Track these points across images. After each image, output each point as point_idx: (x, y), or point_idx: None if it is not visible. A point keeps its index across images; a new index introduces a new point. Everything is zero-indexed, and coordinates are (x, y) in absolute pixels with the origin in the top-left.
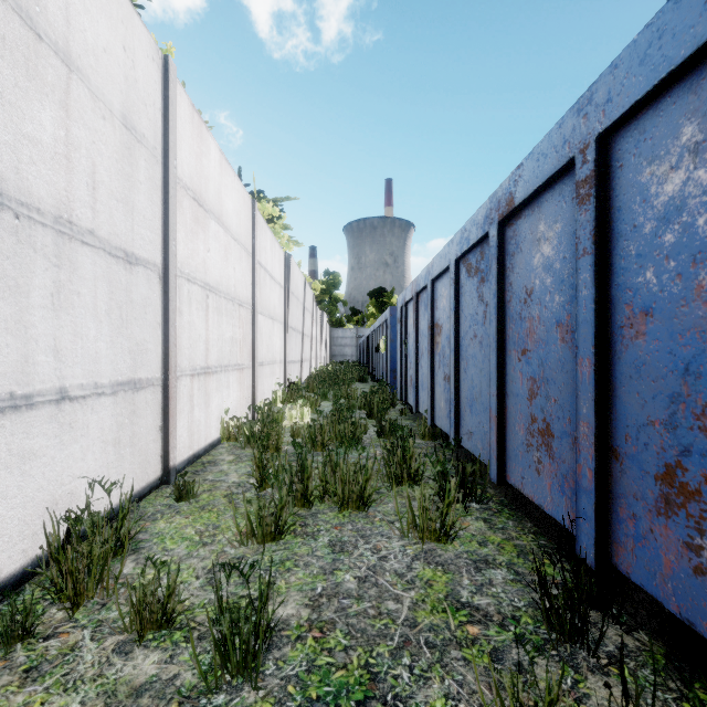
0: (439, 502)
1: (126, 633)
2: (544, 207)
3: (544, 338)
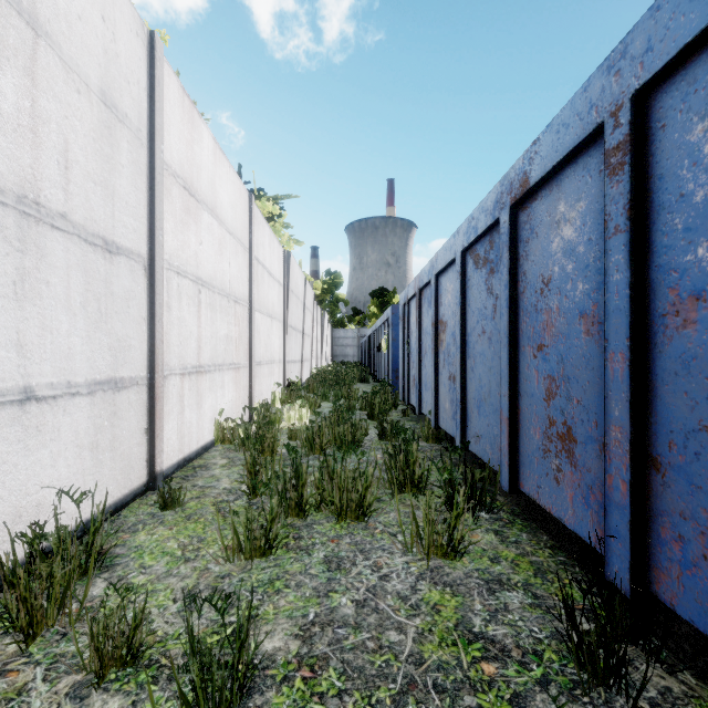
0: (445, 511)
1: (85, 672)
2: (564, 184)
3: (564, 331)
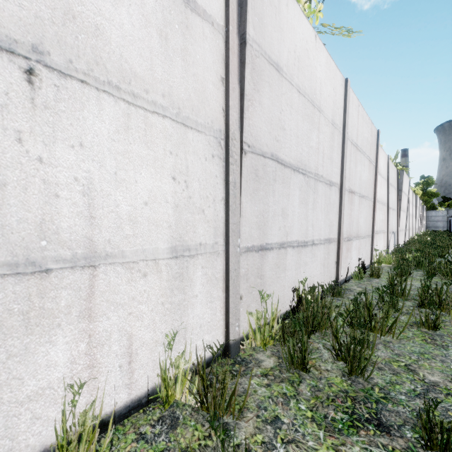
0: None
1: None
2: None
3: None
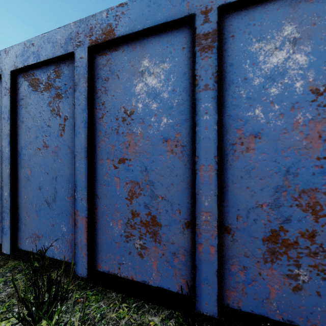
0: None
1: None
2: (148, 47)
3: (148, 150)
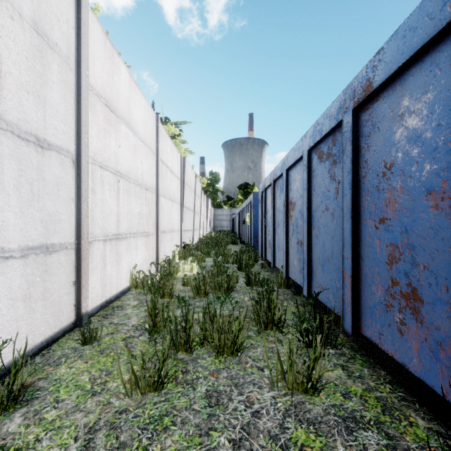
0: (299, 346)
1: None
2: (408, 82)
3: (408, 207)
